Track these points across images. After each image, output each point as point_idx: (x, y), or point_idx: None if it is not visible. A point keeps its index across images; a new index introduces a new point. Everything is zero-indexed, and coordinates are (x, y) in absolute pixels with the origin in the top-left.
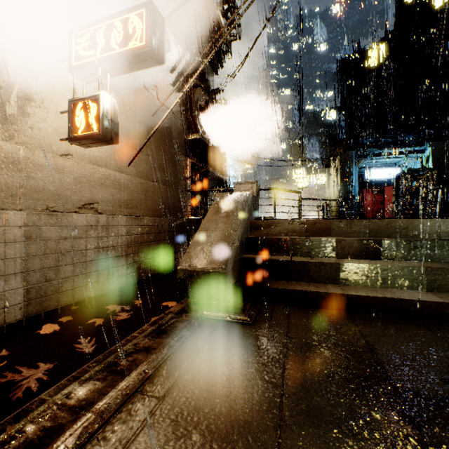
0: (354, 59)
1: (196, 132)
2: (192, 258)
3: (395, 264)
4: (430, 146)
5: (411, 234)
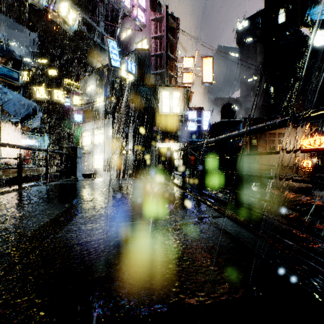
0: None
1: None
2: None
3: None
4: (46, 135)
5: (39, 172)
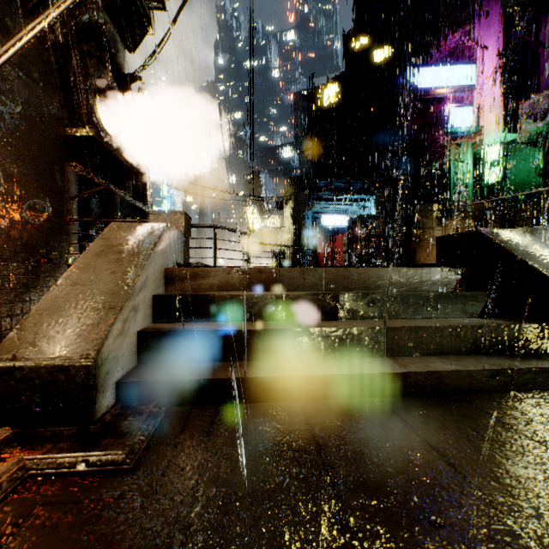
0: (308, 93)
1: (89, 127)
2: (24, 342)
3: (354, 325)
4: (374, 196)
5: (368, 286)
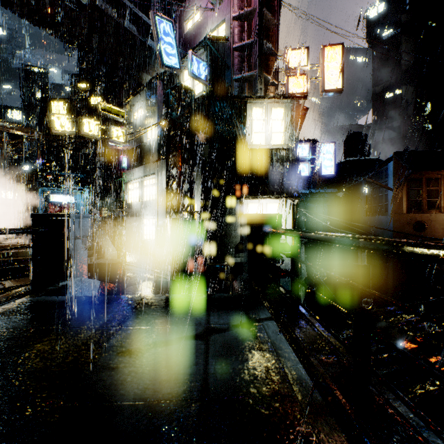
0: (38, 98)
1: None
2: None
3: None
4: (86, 188)
5: None
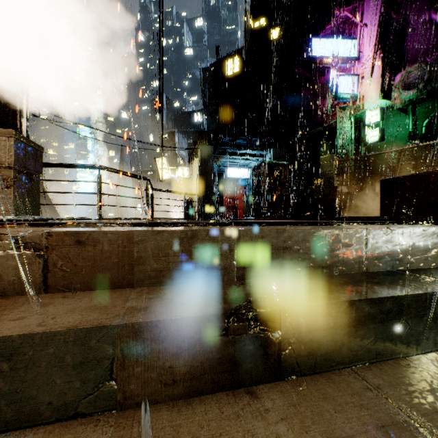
0: (214, 63)
1: None
2: None
3: None
4: (272, 152)
5: (321, 265)
